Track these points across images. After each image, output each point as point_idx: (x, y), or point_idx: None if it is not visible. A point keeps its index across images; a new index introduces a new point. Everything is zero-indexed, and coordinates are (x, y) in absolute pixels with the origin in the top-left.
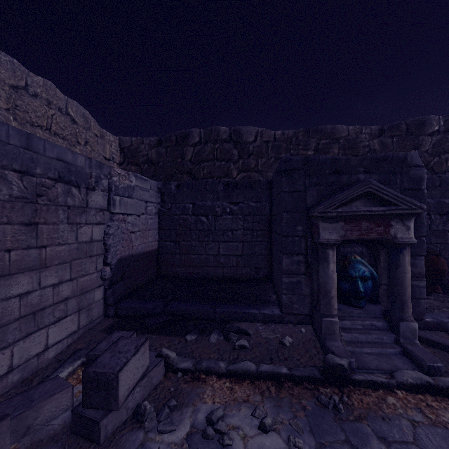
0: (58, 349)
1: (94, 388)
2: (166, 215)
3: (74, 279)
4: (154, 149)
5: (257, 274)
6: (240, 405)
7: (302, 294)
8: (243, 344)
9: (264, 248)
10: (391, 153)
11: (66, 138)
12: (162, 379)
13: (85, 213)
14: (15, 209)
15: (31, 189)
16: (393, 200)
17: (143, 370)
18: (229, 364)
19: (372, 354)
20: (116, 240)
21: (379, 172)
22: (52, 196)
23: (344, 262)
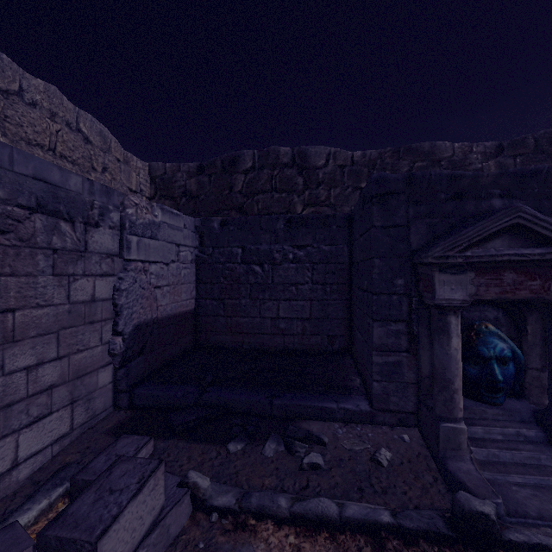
0: (36, 464)
1: None
2: (206, 264)
3: (64, 357)
4: (194, 177)
5: (330, 345)
6: None
7: (402, 381)
8: (315, 461)
9: (341, 308)
10: (545, 165)
11: (76, 162)
12: (186, 525)
13: (82, 260)
14: None
15: None
16: None
17: (153, 517)
18: (293, 501)
19: (525, 486)
20: (132, 299)
21: (524, 196)
22: (25, 234)
23: (469, 333)
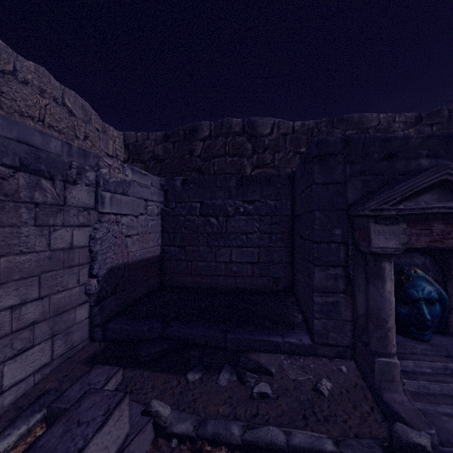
0: (20, 391)
1: None
2: (170, 216)
3: (45, 297)
4: (161, 144)
5: (275, 285)
6: None
7: (340, 318)
8: (263, 391)
9: (285, 254)
10: None
11: (62, 131)
12: (149, 450)
13: (61, 213)
14: None
15: None
16: None
17: (118, 445)
18: (245, 429)
19: None
20: (106, 246)
21: (449, 156)
22: (9, 190)
23: (399, 277)
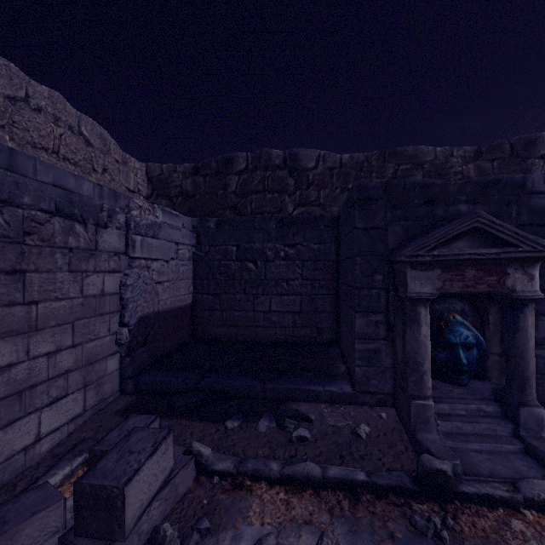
0: (55, 440)
1: (90, 508)
2: (203, 261)
3: (78, 345)
4: (190, 178)
5: (319, 337)
6: (299, 528)
7: (381, 366)
8: (302, 434)
9: (329, 302)
10: (504, 175)
11: (78, 164)
12: (192, 486)
13: (93, 258)
14: None
15: (16, 225)
16: (511, 239)
17: (164, 476)
18: (283, 465)
19: (482, 452)
20: (137, 294)
21: (487, 202)
22: (46, 235)
23: (439, 323)
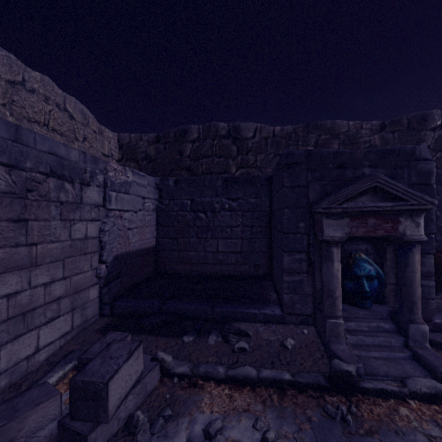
0: (50, 351)
1: (82, 398)
2: (164, 212)
3: (67, 278)
4: (153, 145)
5: (256, 272)
6: (240, 415)
7: (304, 293)
8: (242, 346)
9: (264, 244)
10: (398, 146)
11: (64, 134)
12: (157, 385)
13: (79, 209)
14: (3, 205)
15: (21, 184)
16: (402, 195)
17: (136, 376)
18: (228, 369)
19: (379, 359)
20: (112, 237)
21: (385, 166)
22: (43, 192)
23: (348, 260)
